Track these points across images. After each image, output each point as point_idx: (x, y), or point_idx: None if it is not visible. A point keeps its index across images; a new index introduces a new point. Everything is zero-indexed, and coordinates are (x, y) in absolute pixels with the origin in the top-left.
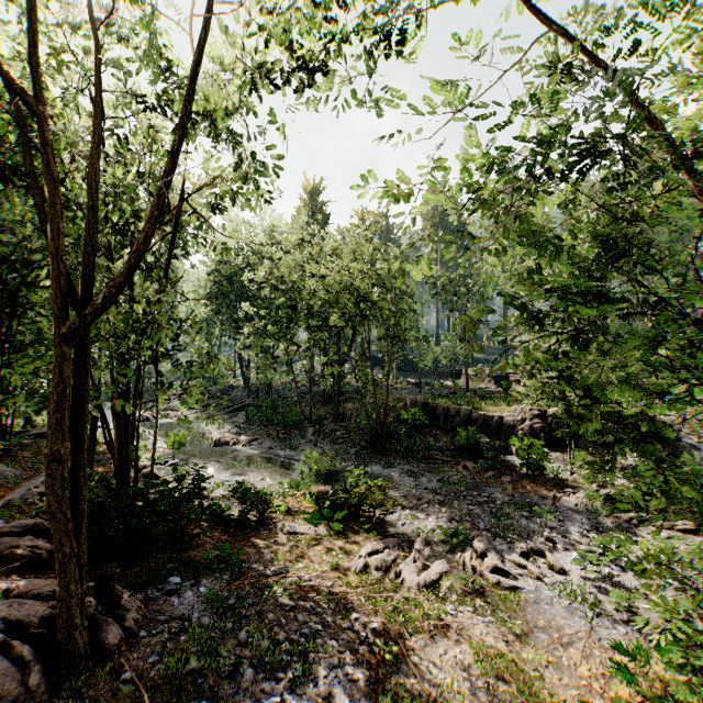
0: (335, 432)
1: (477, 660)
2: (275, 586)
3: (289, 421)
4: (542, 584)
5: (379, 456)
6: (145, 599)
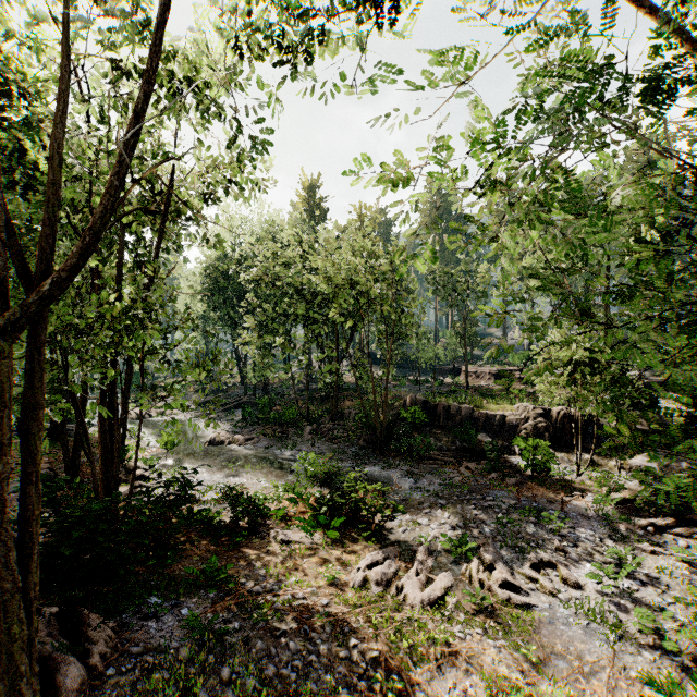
0: (333, 431)
1: (490, 695)
2: (265, 605)
3: (286, 419)
4: (556, 601)
5: (378, 456)
6: (118, 625)
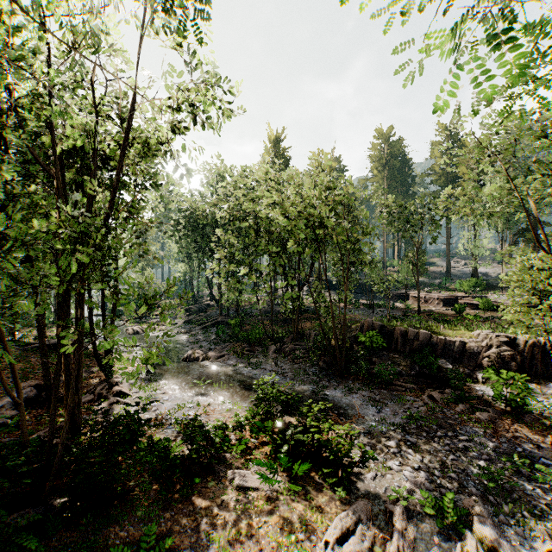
0: (295, 351)
1: None
2: None
3: (253, 338)
4: None
5: (338, 378)
6: None
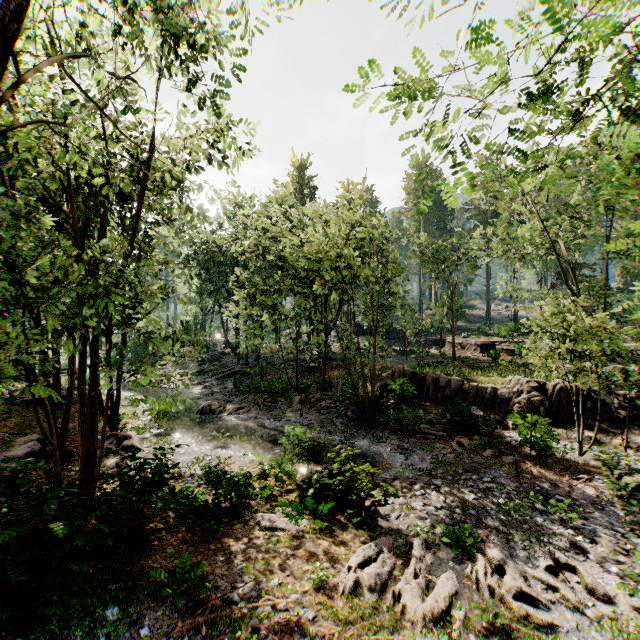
0: (321, 401)
1: None
2: (240, 622)
3: (275, 389)
4: (583, 619)
5: (366, 428)
6: None
